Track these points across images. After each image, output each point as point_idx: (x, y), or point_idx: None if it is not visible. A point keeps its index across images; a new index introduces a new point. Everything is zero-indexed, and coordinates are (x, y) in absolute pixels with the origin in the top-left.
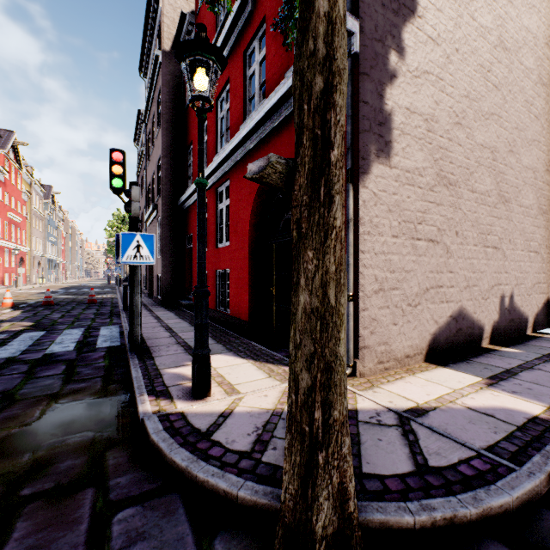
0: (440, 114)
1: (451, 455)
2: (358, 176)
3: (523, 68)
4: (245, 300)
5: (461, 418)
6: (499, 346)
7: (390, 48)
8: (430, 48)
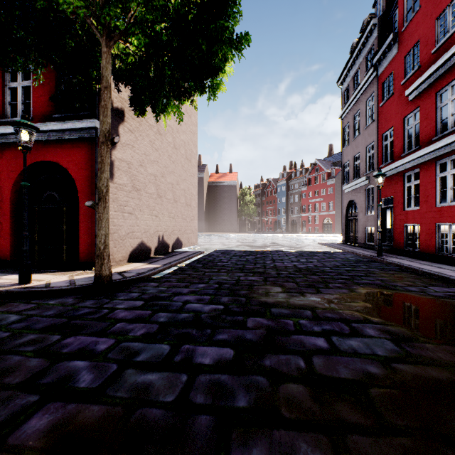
0: (134, 161)
1: (133, 275)
2: None
3: (168, 142)
4: (5, 245)
5: (137, 270)
6: (157, 256)
7: (114, 135)
8: (130, 134)
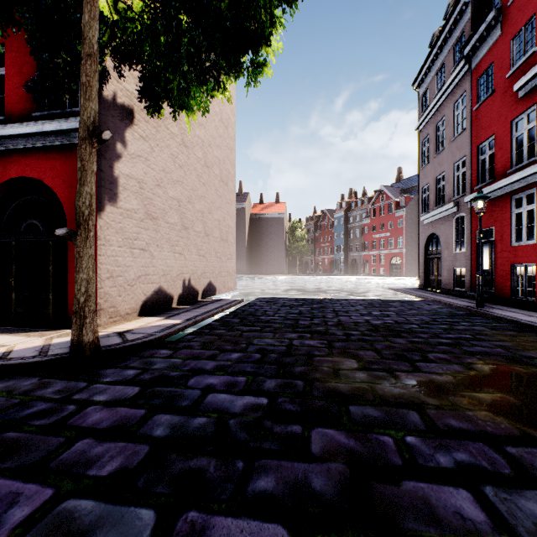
0: (148, 180)
1: (138, 336)
2: (97, 212)
3: (197, 157)
4: None
5: (147, 329)
6: (181, 306)
7: (117, 141)
8: (142, 143)
